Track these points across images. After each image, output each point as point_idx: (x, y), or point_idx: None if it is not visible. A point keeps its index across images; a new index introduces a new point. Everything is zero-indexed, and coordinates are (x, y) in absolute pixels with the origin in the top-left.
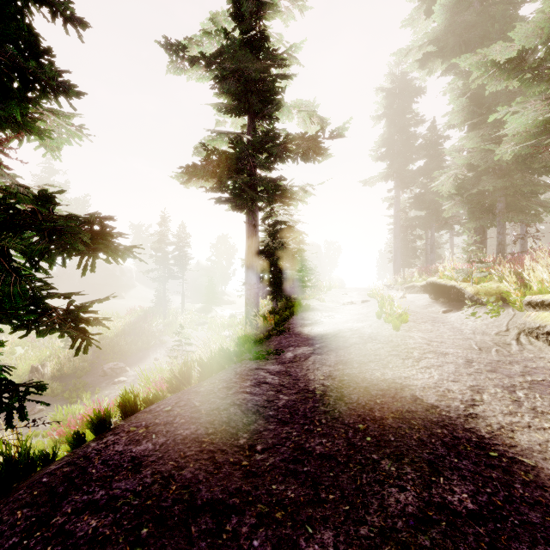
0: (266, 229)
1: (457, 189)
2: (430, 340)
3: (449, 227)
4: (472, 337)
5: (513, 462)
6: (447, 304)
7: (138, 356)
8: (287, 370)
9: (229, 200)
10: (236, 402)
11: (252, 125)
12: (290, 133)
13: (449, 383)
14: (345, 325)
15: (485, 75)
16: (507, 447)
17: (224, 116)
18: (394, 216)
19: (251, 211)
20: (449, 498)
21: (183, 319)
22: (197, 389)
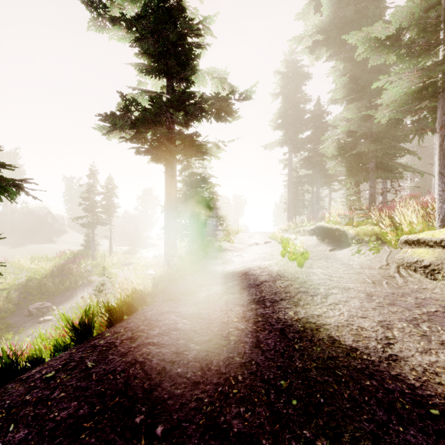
0: (184, 179)
1: (339, 151)
2: (331, 276)
3: (330, 183)
4: (362, 271)
5: None
6: (331, 244)
7: (66, 295)
8: (200, 313)
9: (148, 152)
10: (139, 359)
11: (170, 86)
12: (204, 93)
13: (359, 320)
14: (253, 263)
15: (369, 50)
16: (443, 398)
17: (145, 77)
18: (288, 174)
19: (169, 163)
20: None
21: (110, 260)
22: (96, 342)
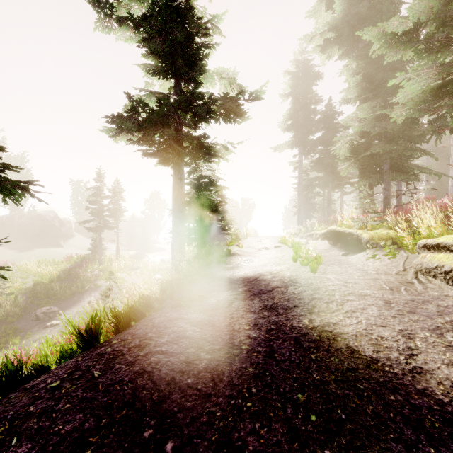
0: (192, 182)
1: (351, 153)
2: (346, 282)
3: (342, 186)
4: (377, 277)
5: None
6: (344, 248)
7: (73, 299)
8: (210, 319)
9: (156, 154)
10: (147, 368)
11: (178, 86)
12: (212, 94)
13: (378, 329)
14: (264, 268)
15: (385, 46)
16: None
17: (153, 78)
18: (298, 177)
19: (177, 165)
20: None
21: (117, 264)
22: (102, 350)
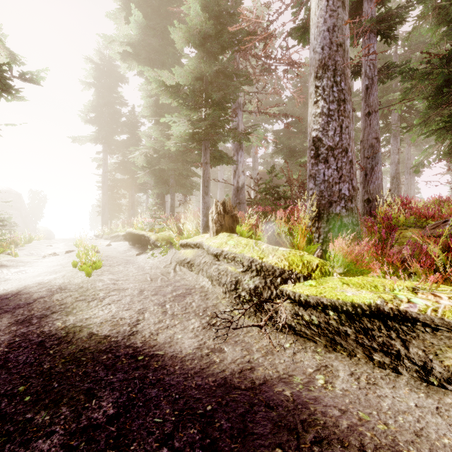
0: None
1: (148, 164)
2: (118, 280)
3: (144, 191)
4: (149, 271)
5: (152, 358)
6: (140, 248)
7: None
8: None
9: None
10: None
11: None
12: None
13: (123, 313)
14: (34, 279)
15: (160, 89)
16: (151, 348)
17: None
18: (103, 175)
19: None
20: (95, 415)
21: None
22: None
